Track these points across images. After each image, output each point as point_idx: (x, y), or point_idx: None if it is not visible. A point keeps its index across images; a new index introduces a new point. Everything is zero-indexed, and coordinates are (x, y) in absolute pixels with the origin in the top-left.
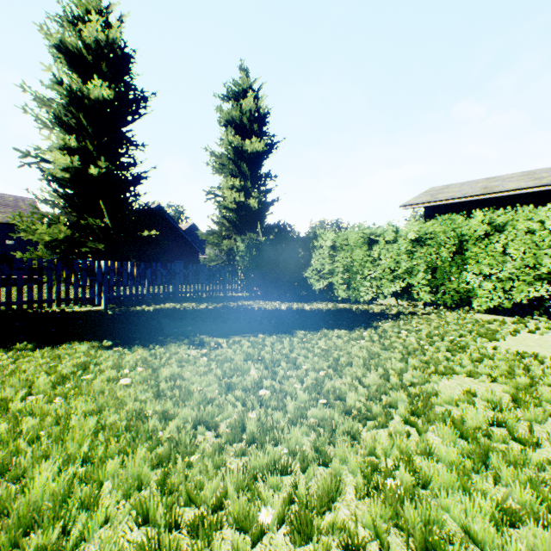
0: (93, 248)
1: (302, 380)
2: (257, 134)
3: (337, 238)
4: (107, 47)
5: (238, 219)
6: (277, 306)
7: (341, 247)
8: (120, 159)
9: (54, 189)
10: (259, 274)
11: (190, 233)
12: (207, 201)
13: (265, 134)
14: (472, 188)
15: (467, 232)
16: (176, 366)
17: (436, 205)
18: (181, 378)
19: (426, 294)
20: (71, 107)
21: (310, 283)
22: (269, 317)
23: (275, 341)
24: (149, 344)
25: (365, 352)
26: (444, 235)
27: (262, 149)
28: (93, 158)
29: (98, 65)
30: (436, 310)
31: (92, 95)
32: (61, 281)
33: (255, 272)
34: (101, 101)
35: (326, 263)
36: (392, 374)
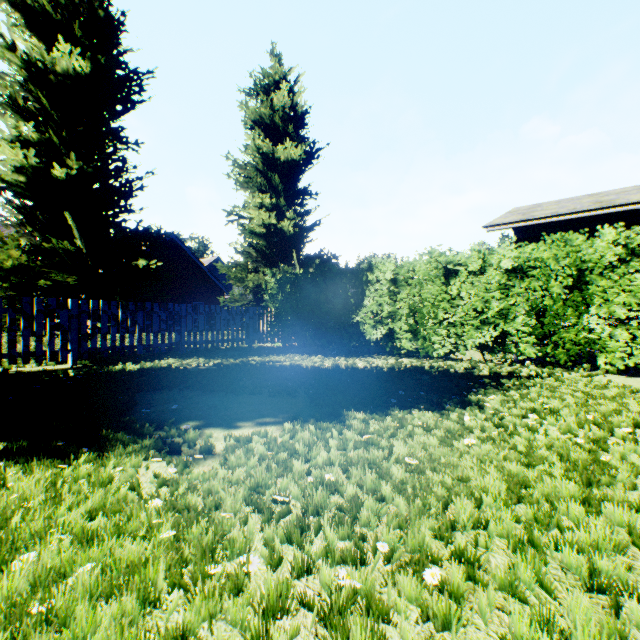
0: (57, 281)
1: (384, 616)
2: (293, 138)
3: (400, 268)
4: (83, 5)
5: (268, 247)
6: (318, 363)
7: (405, 281)
8: (106, 162)
9: (6, 199)
10: (295, 318)
11: (214, 269)
12: (228, 223)
13: (303, 140)
14: (577, 203)
15: (590, 258)
16: (69, 540)
17: (533, 224)
18: (37, 613)
19: (529, 347)
20: (29, 83)
21: (363, 330)
22: (305, 382)
23: (314, 440)
24: (74, 450)
25: (499, 479)
26: (556, 262)
27: (299, 157)
28: (63, 158)
29: (70, 29)
30: (545, 369)
31: (58, 67)
32: (2, 327)
33: (290, 315)
34: (72, 76)
35: (385, 302)
36: (603, 567)
